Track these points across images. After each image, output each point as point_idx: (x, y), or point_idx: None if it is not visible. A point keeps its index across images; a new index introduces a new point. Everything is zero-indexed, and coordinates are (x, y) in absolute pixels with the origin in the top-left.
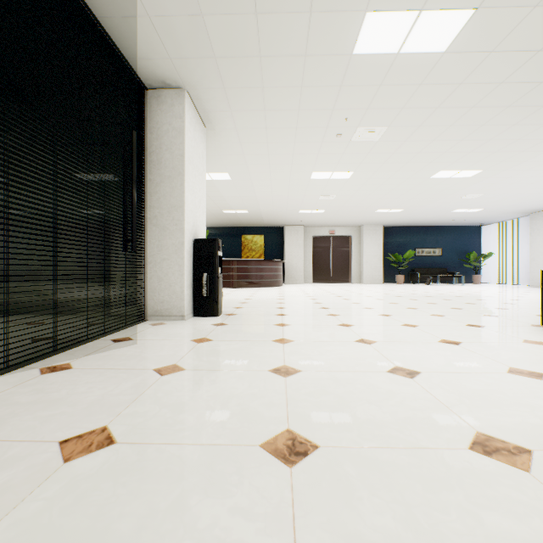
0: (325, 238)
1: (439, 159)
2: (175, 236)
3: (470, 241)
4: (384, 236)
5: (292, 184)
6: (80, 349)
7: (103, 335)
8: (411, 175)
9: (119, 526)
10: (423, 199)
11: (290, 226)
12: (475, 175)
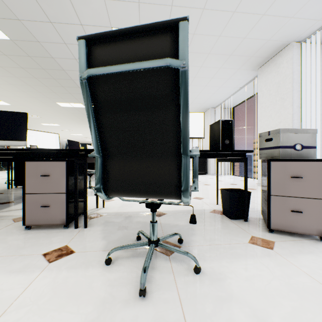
0: None
1: None
2: None
3: None
4: None
5: (69, 135)
6: None
7: None
8: None
9: None
10: None
11: None
12: None
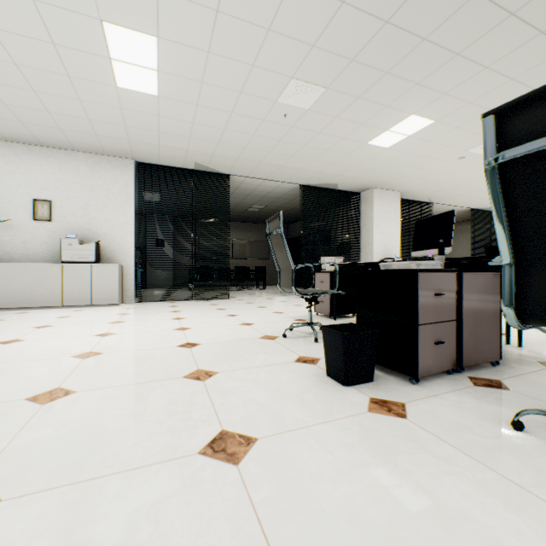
0: None
1: None
2: None
3: None
4: None
5: None
6: None
7: None
8: None
9: None
10: None
11: None
12: None
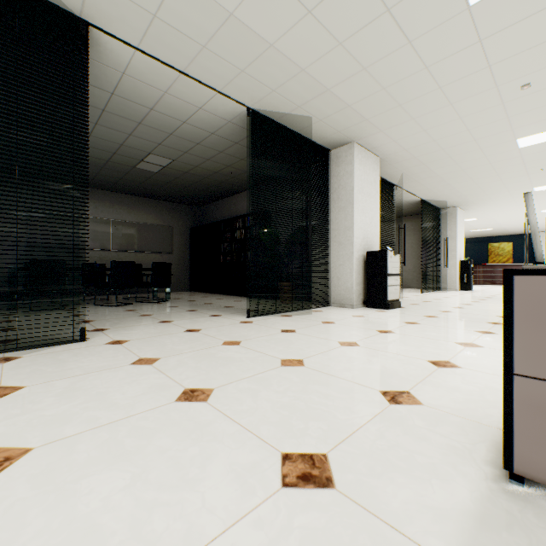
0: None
1: None
2: (452, 260)
3: None
4: None
5: None
6: (432, 292)
7: (432, 291)
8: None
9: (464, 297)
10: None
11: (542, 232)
12: None
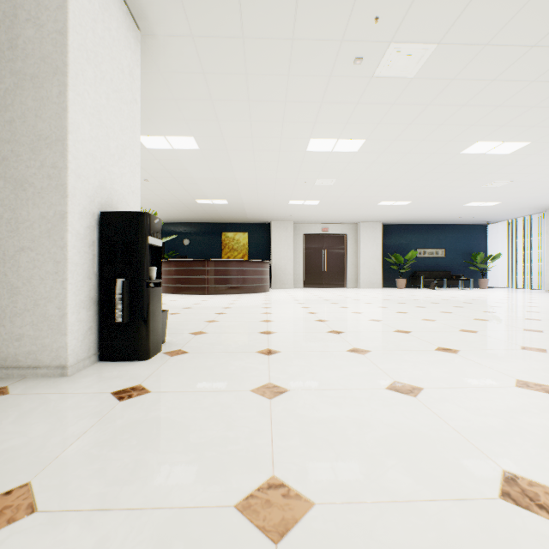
0: (317, 237)
1: (485, 119)
2: (46, 200)
3: (475, 241)
4: (383, 234)
5: (282, 159)
6: None
7: None
8: (439, 147)
9: None
10: (439, 188)
11: (278, 222)
12: (517, 150)
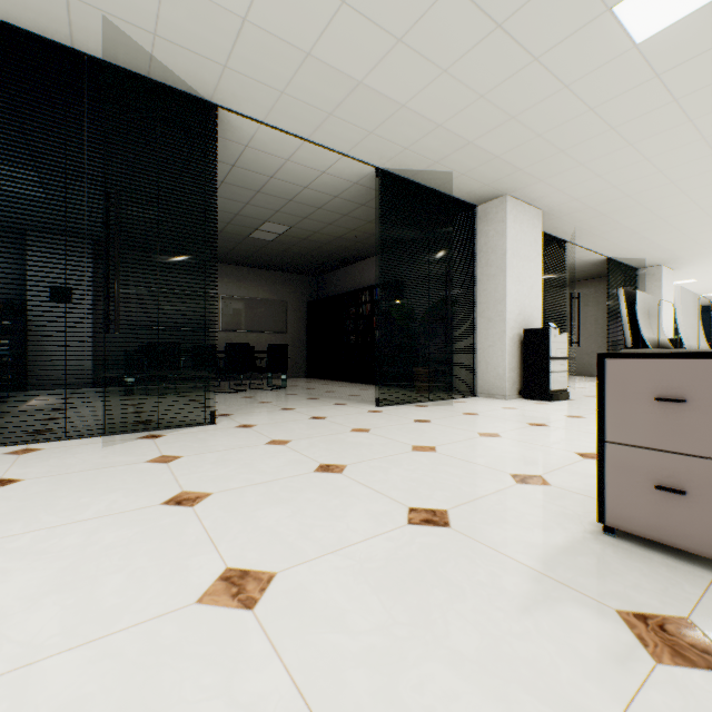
0: None
1: None
2: None
3: None
4: None
5: None
6: None
7: None
8: None
9: None
10: None
11: None
12: None
